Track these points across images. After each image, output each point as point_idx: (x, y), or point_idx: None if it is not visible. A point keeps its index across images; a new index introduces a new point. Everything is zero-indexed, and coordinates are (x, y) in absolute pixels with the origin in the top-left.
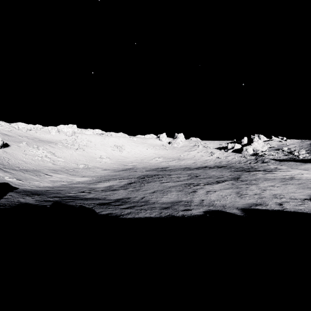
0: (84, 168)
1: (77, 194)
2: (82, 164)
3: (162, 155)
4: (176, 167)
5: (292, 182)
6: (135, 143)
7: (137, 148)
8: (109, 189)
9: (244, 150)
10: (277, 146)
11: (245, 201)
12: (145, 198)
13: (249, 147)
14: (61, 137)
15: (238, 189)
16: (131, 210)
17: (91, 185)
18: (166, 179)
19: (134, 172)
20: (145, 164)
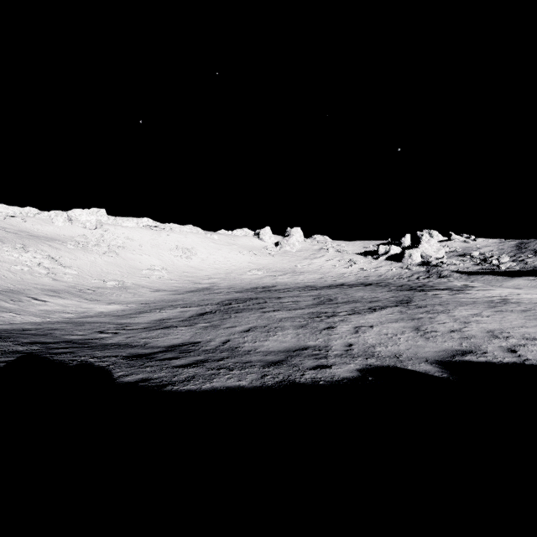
0: (116, 287)
1: (88, 337)
2: (114, 280)
3: (263, 266)
4: (289, 286)
5: (510, 309)
6: (215, 244)
7: (219, 253)
8: (158, 325)
9: (407, 256)
10: (462, 250)
11: (438, 346)
12: (230, 343)
13: (414, 251)
14: (75, 231)
15: (416, 321)
16: (197, 369)
17: (123, 318)
18: (272, 305)
19: (212, 294)
20: (233, 282)
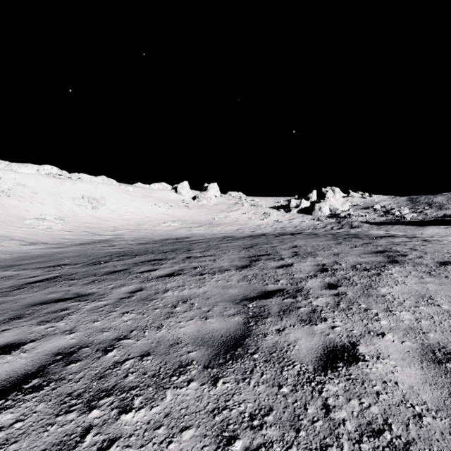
0: None
1: None
2: None
3: (180, 217)
4: (205, 237)
5: None
6: (129, 195)
7: (133, 205)
8: None
9: (317, 209)
10: (363, 204)
11: None
12: None
13: (323, 204)
14: None
15: None
16: None
17: None
18: (173, 262)
19: (105, 247)
20: (143, 233)
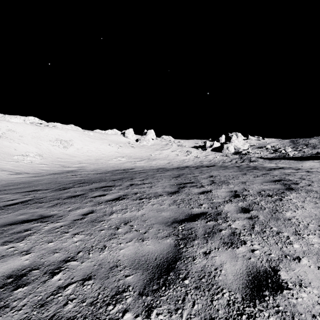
0: None
1: None
2: None
3: (126, 154)
4: (145, 168)
5: None
6: (90, 138)
7: (93, 145)
8: None
9: (225, 148)
10: (258, 145)
11: None
12: None
13: (230, 145)
14: None
15: None
16: None
17: None
18: (119, 188)
19: (71, 176)
20: (100, 165)
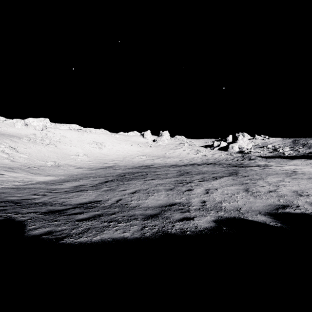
0: (53, 166)
1: (23, 198)
2: (52, 161)
3: (146, 153)
4: (161, 165)
5: (300, 177)
6: (117, 140)
7: (119, 146)
8: (75, 189)
9: (230, 148)
10: (261, 144)
11: (264, 202)
12: (122, 201)
13: (234, 145)
14: (28, 131)
15: (244, 185)
16: (93, 222)
17: (53, 185)
18: (151, 176)
19: (114, 170)
20: (128, 162)
